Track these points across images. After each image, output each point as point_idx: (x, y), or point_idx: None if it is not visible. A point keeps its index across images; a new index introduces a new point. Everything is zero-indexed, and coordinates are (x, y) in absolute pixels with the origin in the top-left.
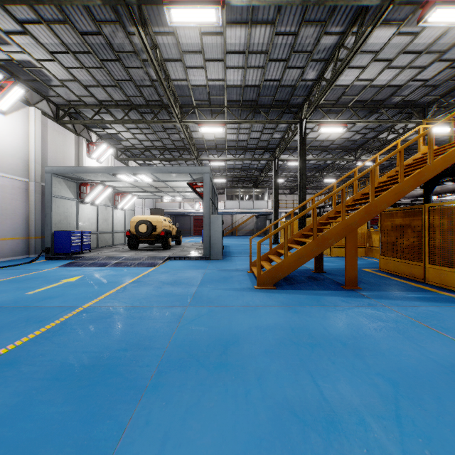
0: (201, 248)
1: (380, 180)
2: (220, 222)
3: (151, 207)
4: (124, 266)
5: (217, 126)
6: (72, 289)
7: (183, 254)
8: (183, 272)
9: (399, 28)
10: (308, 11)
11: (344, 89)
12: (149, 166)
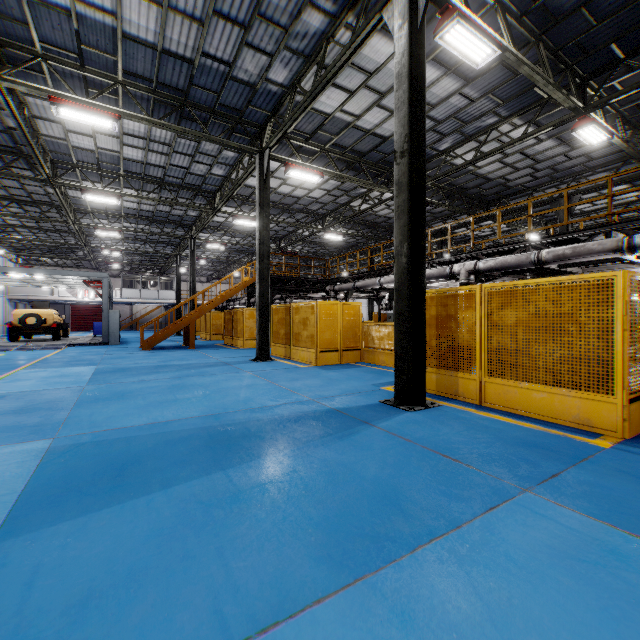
0: (96, 339)
1: (222, 294)
2: (118, 316)
3: (3, 293)
4: (32, 350)
5: (114, 233)
6: (18, 356)
7: (82, 342)
8: (91, 349)
9: (236, 209)
10: (179, 194)
11: (221, 223)
12: (4, 239)
